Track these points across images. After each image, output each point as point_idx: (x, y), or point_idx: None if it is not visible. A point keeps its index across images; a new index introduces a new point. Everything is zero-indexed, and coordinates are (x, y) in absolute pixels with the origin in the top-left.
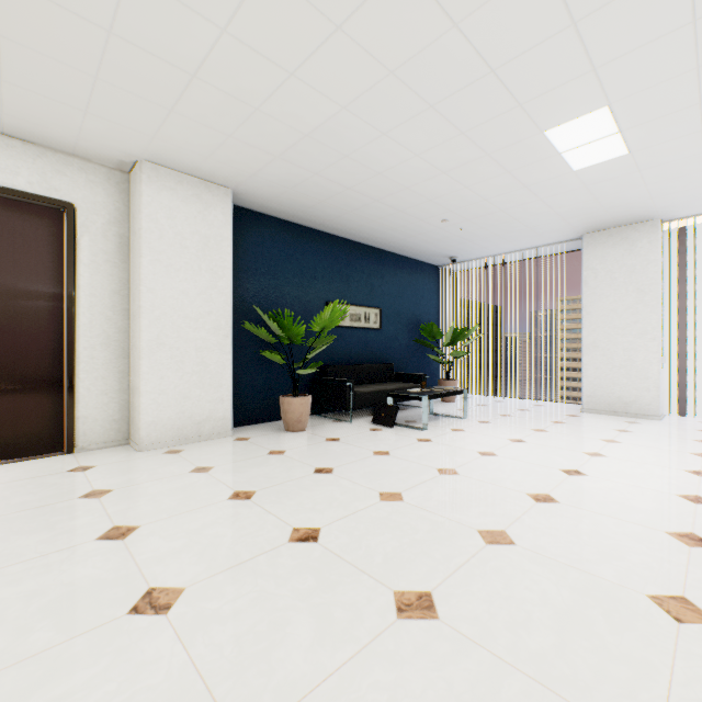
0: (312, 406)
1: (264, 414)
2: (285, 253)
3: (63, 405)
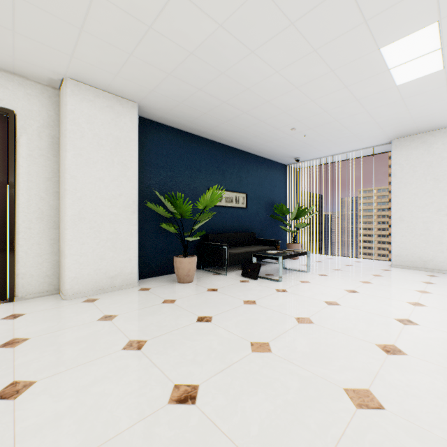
0: (198, 263)
1: (163, 269)
2: (179, 153)
3: (6, 264)
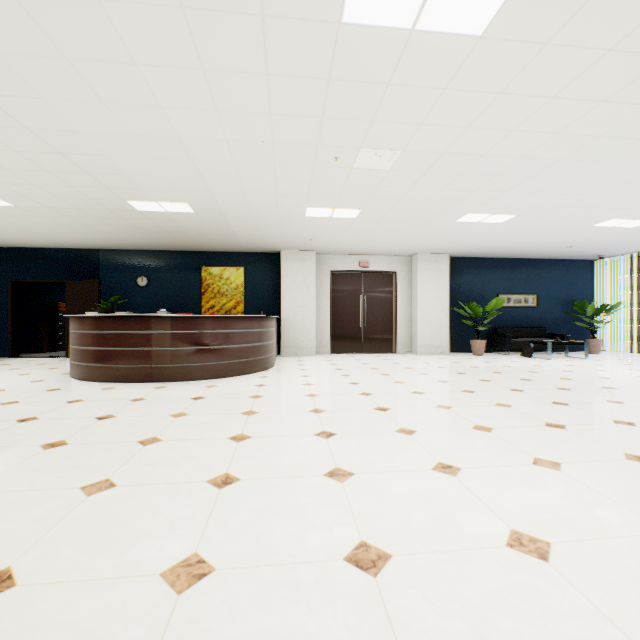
0: (488, 348)
1: (463, 349)
2: (473, 273)
3: (392, 338)
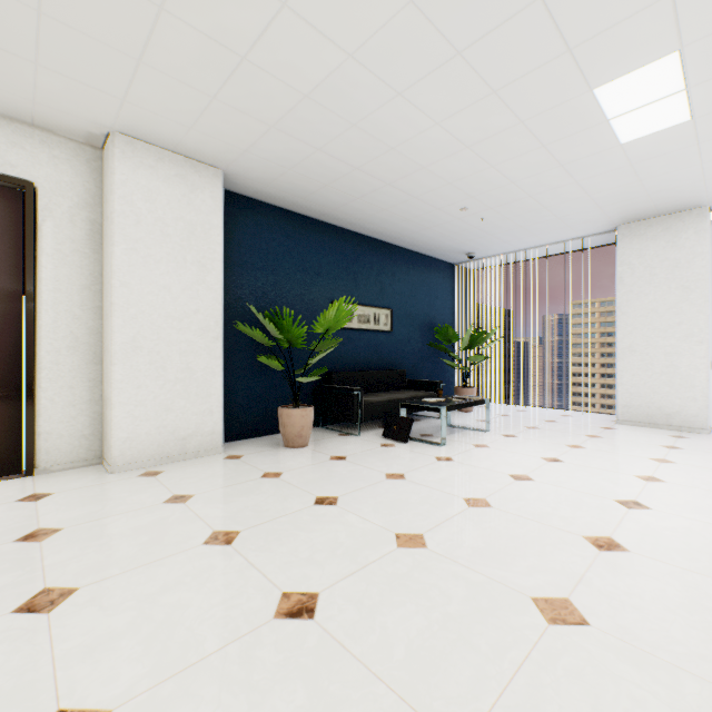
0: (315, 417)
1: (262, 426)
2: (286, 246)
3: (21, 419)
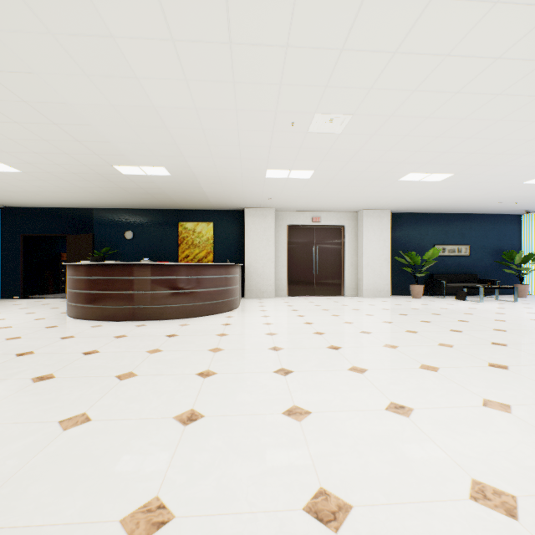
0: (425, 292)
1: (403, 292)
2: (412, 227)
3: (341, 283)
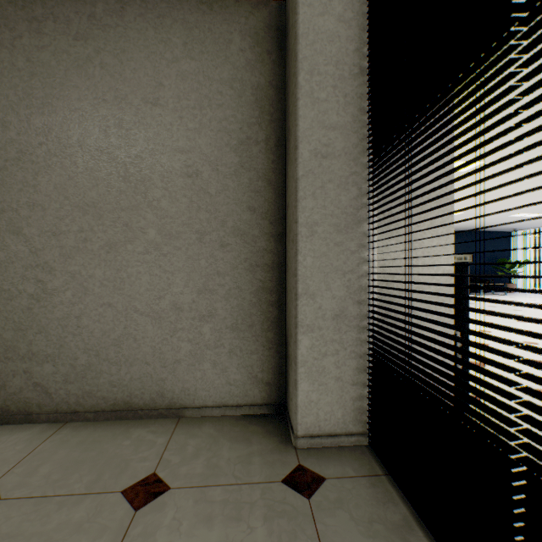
0: None
1: None
2: None
3: None
